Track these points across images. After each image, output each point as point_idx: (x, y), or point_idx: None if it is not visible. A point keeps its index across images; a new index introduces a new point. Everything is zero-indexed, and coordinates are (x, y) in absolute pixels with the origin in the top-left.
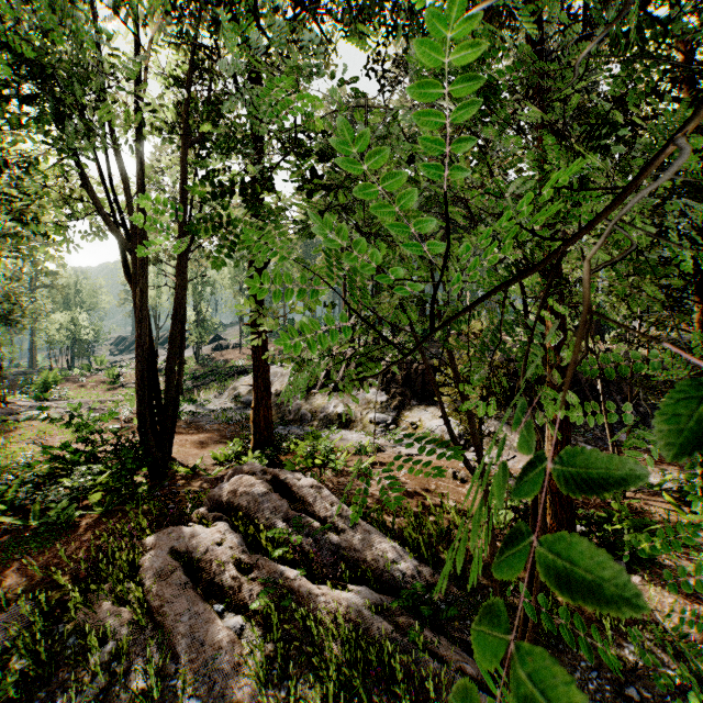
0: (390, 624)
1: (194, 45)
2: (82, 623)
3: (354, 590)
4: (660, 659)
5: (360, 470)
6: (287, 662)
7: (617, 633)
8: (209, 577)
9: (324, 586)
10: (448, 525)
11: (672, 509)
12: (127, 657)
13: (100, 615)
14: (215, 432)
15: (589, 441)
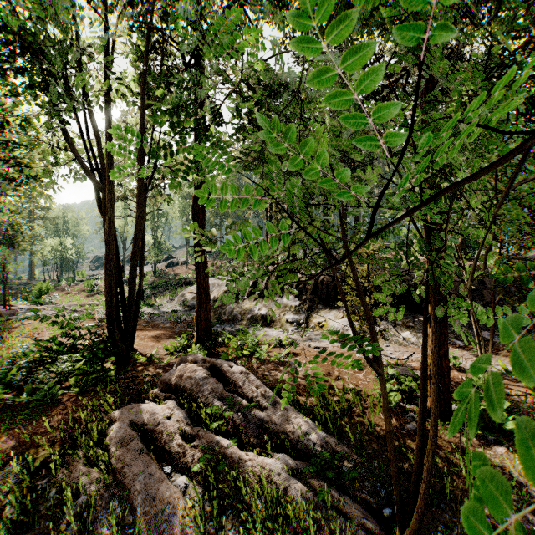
0: (304, 485)
1: (150, 29)
2: (61, 480)
3: (275, 456)
4: (525, 517)
5: (279, 359)
6: (221, 515)
7: None
8: (160, 444)
9: (251, 453)
10: (349, 404)
11: (528, 392)
12: (95, 509)
13: (74, 474)
14: (167, 329)
15: (458, 337)
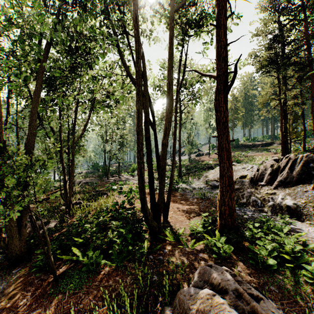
0: None
1: None
2: None
3: None
4: None
5: None
6: None
7: None
8: None
9: None
10: None
11: None
12: None
13: None
14: (194, 204)
15: None
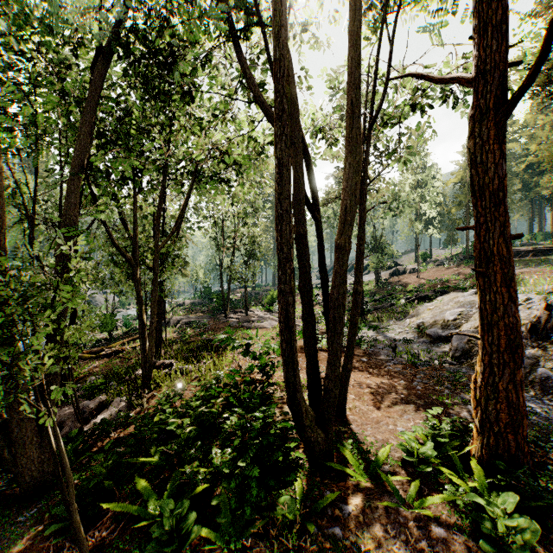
0: None
1: None
2: None
3: None
4: None
5: None
6: None
7: None
8: None
9: None
10: None
11: None
12: None
13: None
14: (400, 378)
15: None
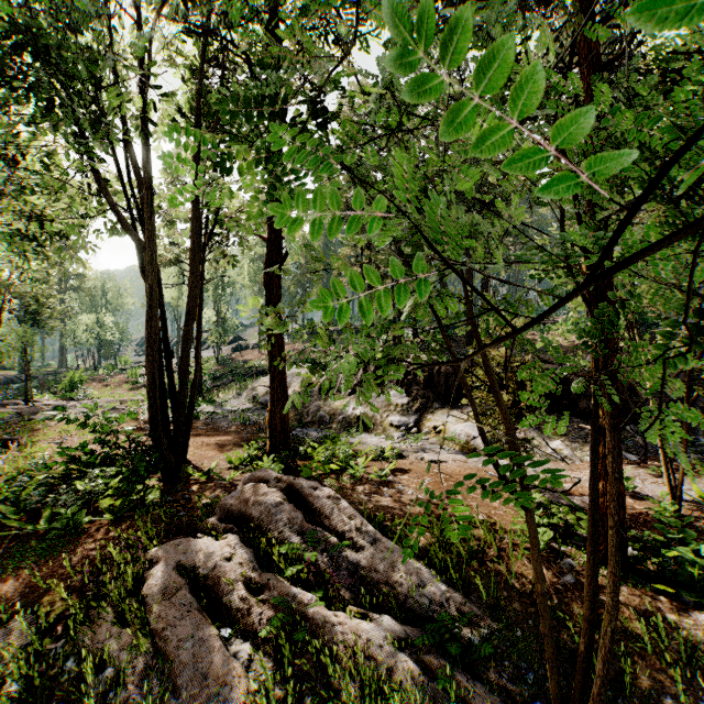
0: (416, 663)
1: (207, 32)
2: (82, 643)
3: (374, 619)
4: None
5: (381, 477)
6: (298, 703)
7: (689, 685)
8: (216, 596)
9: (341, 612)
10: (479, 543)
11: None
12: (125, 687)
13: (99, 636)
14: (232, 433)
15: (630, 448)
